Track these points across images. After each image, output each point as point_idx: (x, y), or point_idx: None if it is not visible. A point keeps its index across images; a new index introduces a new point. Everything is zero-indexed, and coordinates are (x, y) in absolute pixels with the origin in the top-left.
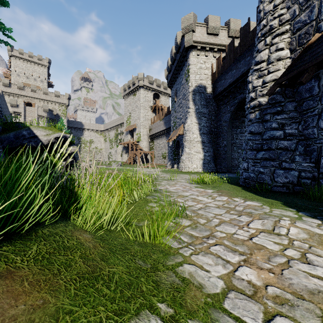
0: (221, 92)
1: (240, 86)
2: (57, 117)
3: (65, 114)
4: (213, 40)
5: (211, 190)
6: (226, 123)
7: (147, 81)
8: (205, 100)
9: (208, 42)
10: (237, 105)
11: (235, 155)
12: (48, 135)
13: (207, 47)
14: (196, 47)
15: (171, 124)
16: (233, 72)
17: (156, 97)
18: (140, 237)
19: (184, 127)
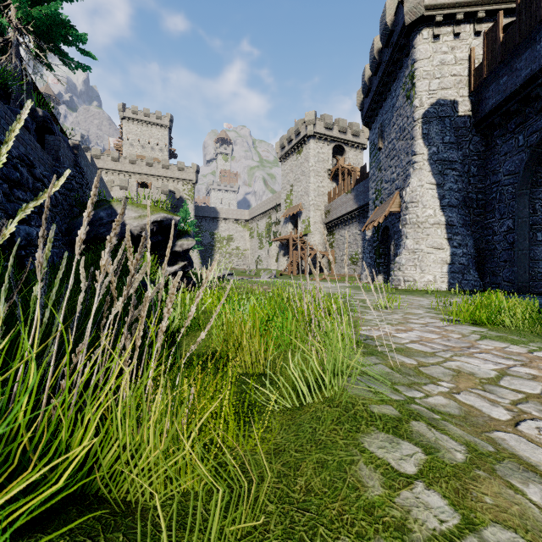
0: (498, 106)
1: None
2: (180, 202)
3: (192, 196)
4: None
5: None
6: (512, 177)
7: (321, 125)
8: (454, 131)
9: (462, 1)
10: None
11: (540, 251)
12: (140, 217)
13: (460, 12)
14: (431, 19)
15: (371, 197)
16: (539, 46)
17: (338, 153)
18: None
19: (401, 197)
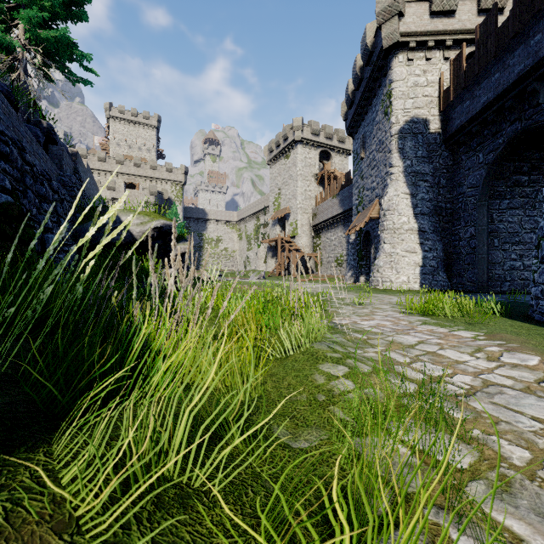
0: (462, 127)
1: (512, 104)
2: (169, 203)
3: (180, 197)
4: (443, 24)
5: (466, 331)
6: (474, 189)
7: (308, 131)
8: (426, 147)
9: (433, 30)
10: (504, 147)
11: (496, 255)
12: (142, 224)
13: (430, 40)
14: (405, 44)
15: (354, 202)
16: (494, 78)
17: (325, 158)
18: (299, 543)
19: (380, 204)
